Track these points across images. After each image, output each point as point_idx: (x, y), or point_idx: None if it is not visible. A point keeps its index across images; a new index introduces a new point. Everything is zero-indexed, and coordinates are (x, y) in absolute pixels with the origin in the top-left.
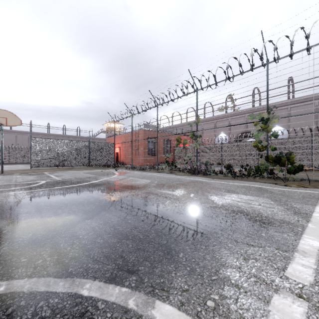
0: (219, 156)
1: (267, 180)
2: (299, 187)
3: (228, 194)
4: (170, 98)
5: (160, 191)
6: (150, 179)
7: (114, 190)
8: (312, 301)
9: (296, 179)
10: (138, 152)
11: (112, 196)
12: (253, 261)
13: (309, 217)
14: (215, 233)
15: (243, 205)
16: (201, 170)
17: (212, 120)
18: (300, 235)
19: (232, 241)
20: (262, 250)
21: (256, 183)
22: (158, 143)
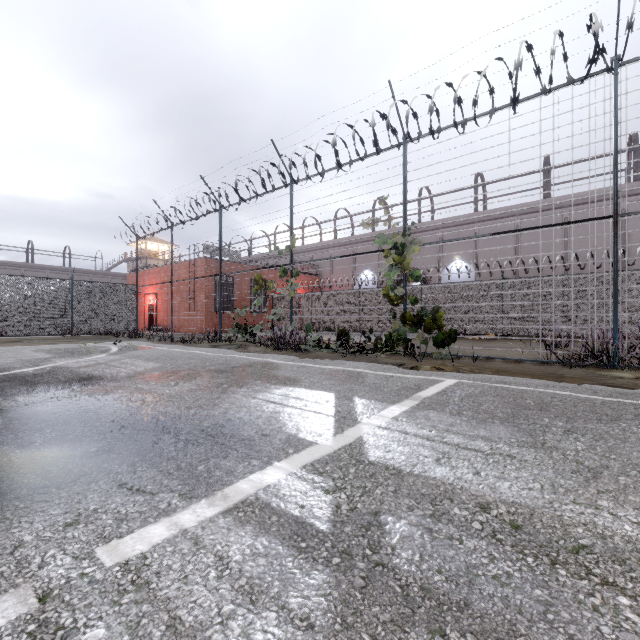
0: (355, 314)
1: (396, 359)
2: (431, 370)
3: (274, 388)
4: (239, 196)
5: (141, 387)
6: (166, 361)
7: (34, 389)
8: (53, 602)
9: (445, 355)
10: (194, 304)
11: (8, 401)
12: (76, 528)
13: (351, 426)
14: (108, 472)
15: (266, 409)
16: (294, 341)
17: (348, 245)
18: (272, 463)
19: (113, 487)
20: (145, 500)
21: (364, 365)
22: (238, 287)
